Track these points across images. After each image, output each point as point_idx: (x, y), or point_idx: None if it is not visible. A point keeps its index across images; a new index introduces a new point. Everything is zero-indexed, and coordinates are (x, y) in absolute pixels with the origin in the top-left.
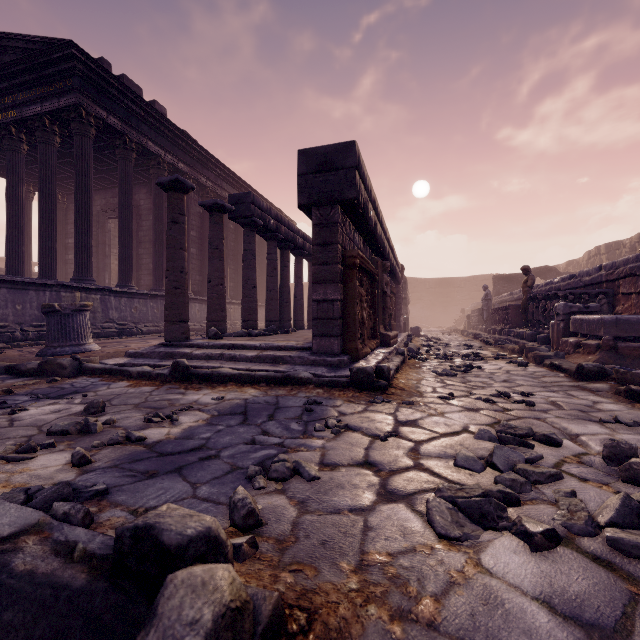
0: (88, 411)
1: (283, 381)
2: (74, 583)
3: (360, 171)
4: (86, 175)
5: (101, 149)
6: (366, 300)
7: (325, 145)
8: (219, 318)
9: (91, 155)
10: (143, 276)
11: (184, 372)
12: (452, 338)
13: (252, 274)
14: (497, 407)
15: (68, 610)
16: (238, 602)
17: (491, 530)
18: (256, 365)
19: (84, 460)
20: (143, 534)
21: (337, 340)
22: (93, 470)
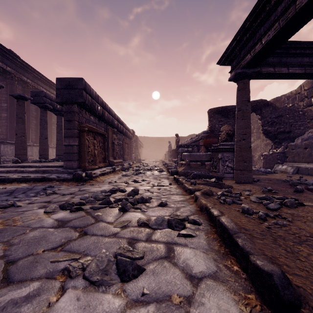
0: None
1: (42, 180)
2: None
3: (87, 90)
4: None
5: None
6: (99, 145)
7: (69, 77)
8: (22, 153)
9: None
10: None
11: None
12: (154, 163)
13: (45, 132)
14: (126, 184)
15: None
16: None
17: (65, 210)
18: (33, 174)
19: None
20: None
21: (75, 162)
22: None
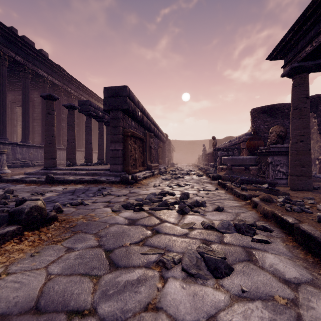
0: (6, 193)
1: (94, 182)
2: (5, 215)
3: (130, 97)
4: (3, 85)
5: (11, 71)
6: (139, 150)
7: (115, 86)
8: (72, 157)
9: (6, 75)
10: (36, 137)
11: (51, 179)
12: (188, 167)
13: (90, 137)
14: (171, 188)
15: (3, 219)
16: (42, 207)
17: (128, 210)
18: (85, 176)
19: (5, 203)
20: (22, 200)
21: (120, 166)
22: (9, 206)
